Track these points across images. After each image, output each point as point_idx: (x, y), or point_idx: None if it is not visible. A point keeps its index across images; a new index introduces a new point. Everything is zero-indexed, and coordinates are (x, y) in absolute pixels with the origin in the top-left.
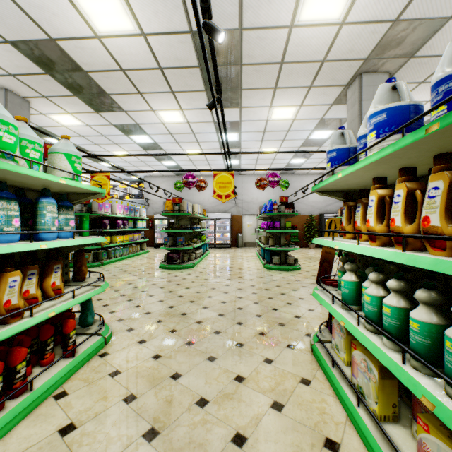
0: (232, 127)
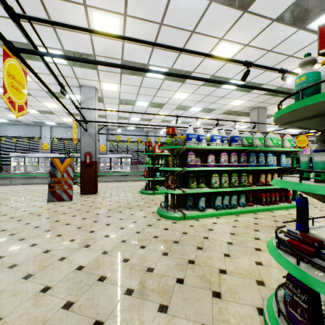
0: None
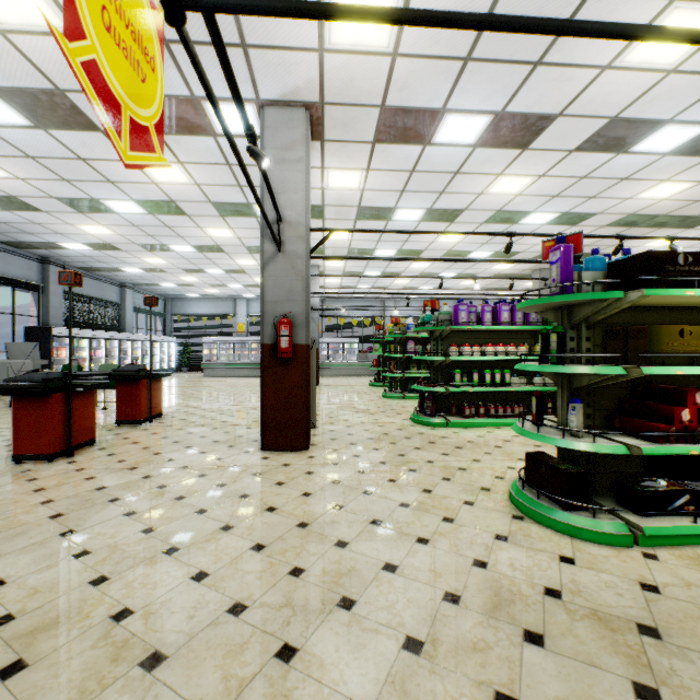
0: None
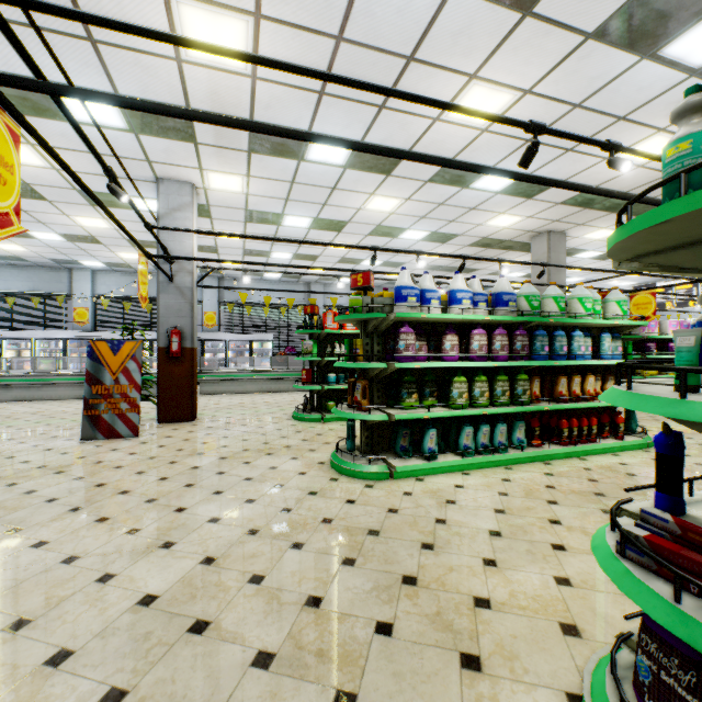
0: None
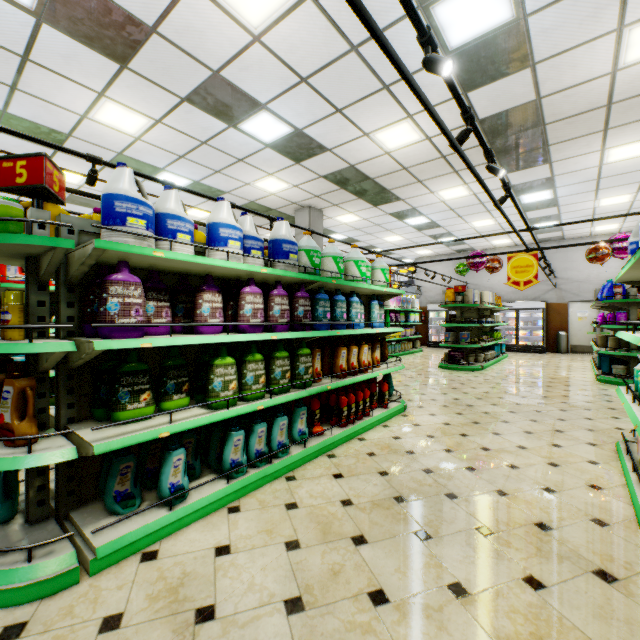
0: (540, 185)
